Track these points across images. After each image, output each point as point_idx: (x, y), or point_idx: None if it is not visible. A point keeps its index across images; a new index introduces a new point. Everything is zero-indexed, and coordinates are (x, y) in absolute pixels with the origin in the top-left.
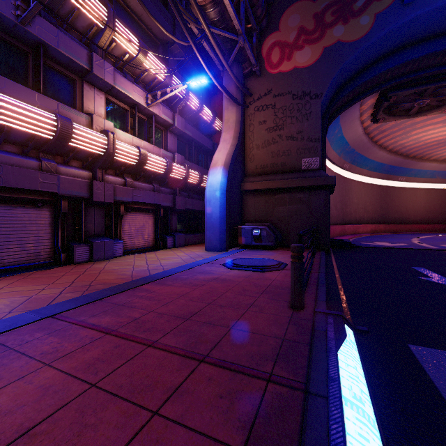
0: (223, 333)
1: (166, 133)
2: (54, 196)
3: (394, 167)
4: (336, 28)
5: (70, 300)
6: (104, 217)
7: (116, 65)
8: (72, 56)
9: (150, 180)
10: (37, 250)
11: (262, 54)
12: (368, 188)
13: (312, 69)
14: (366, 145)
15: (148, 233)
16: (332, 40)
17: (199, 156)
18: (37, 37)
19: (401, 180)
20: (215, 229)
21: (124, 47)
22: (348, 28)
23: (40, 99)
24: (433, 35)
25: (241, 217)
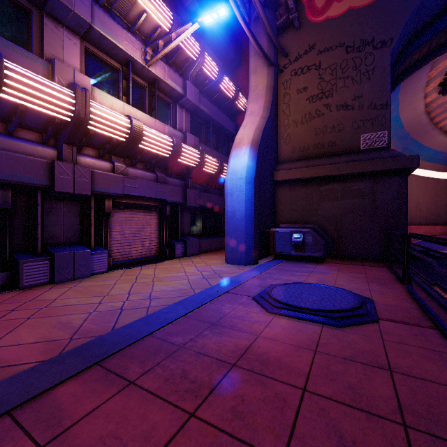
0: None
1: (175, 107)
2: None
3: None
4: None
5: None
6: (81, 217)
7: (100, 2)
8: None
9: (153, 168)
10: None
11: None
12: (421, 182)
13: (376, 6)
14: (425, 127)
15: (150, 238)
16: None
17: (219, 142)
18: None
19: None
20: (239, 233)
21: None
22: None
23: None
24: None
25: (273, 216)
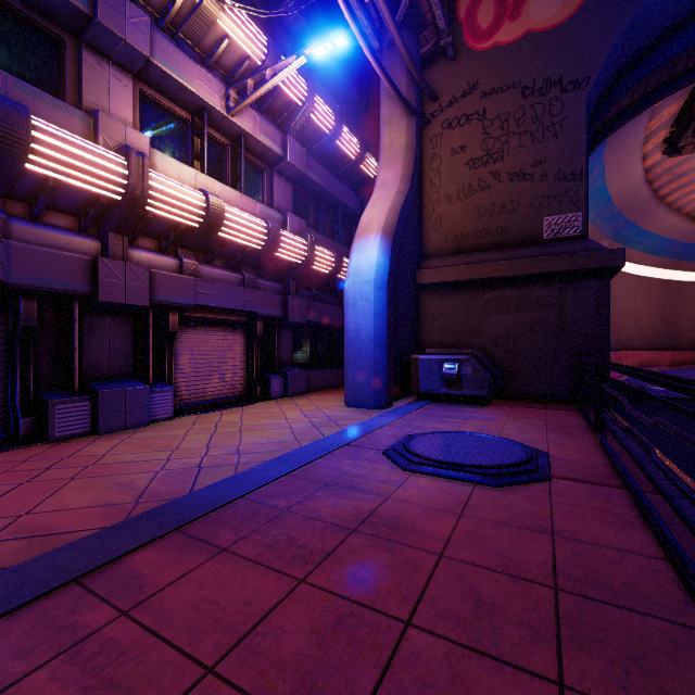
0: None
1: (270, 175)
2: (2, 290)
3: (690, 246)
4: None
5: None
6: (135, 338)
7: (161, 24)
8: None
9: (237, 265)
10: None
11: (457, 14)
12: (642, 285)
13: (566, 30)
14: (645, 203)
15: (233, 370)
16: None
17: (335, 225)
18: None
19: None
20: (365, 362)
21: None
22: None
23: None
24: None
25: (416, 336)
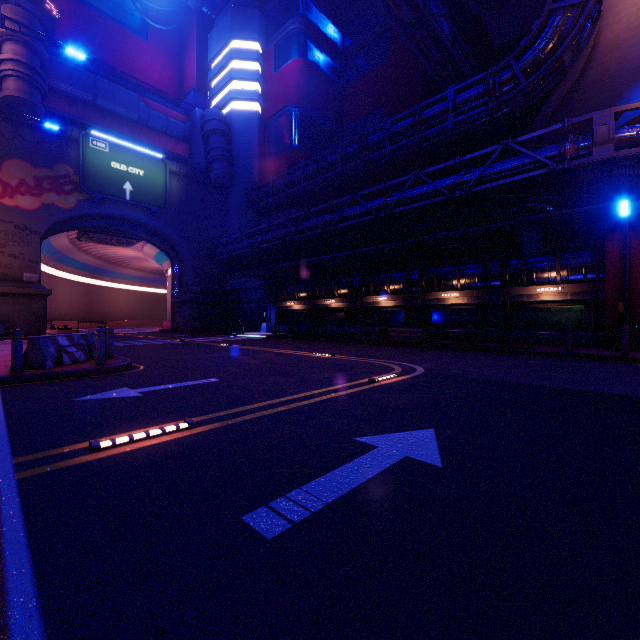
0: None
1: None
2: None
3: (99, 268)
4: (52, 195)
5: None
6: None
7: None
8: None
9: None
10: None
11: None
12: (75, 285)
13: (33, 213)
14: (73, 250)
15: None
16: (49, 200)
17: None
18: None
19: (106, 280)
20: None
21: None
22: (61, 199)
23: None
24: (111, 217)
25: None
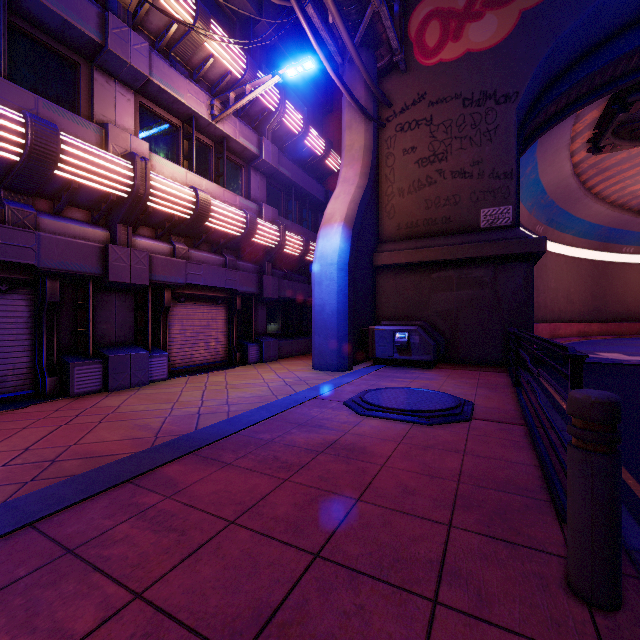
0: None
1: (247, 171)
2: (32, 273)
3: (615, 231)
4: None
5: None
6: (135, 311)
7: (157, 46)
8: (67, 15)
9: (220, 249)
10: None
11: (409, 34)
12: (574, 265)
13: (499, 51)
14: (575, 194)
15: (217, 339)
16: None
17: (303, 212)
18: None
19: (626, 251)
20: (330, 332)
21: (168, 10)
22: None
23: None
24: None
25: (373, 310)
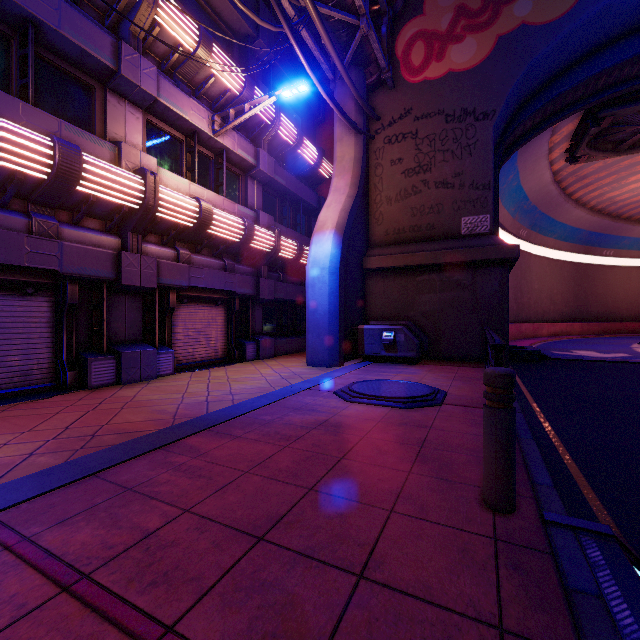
0: (342, 597)
1: (244, 180)
2: (54, 277)
3: (596, 235)
4: (518, 4)
5: (37, 473)
6: (143, 312)
7: (163, 67)
8: (86, 45)
9: (220, 253)
10: (25, 366)
11: (396, 52)
12: (556, 267)
13: (478, 72)
14: (556, 200)
15: (216, 337)
16: (511, 23)
17: (297, 217)
18: (21, 7)
19: (606, 254)
20: (322, 331)
21: (174, 36)
22: (540, 1)
23: (26, 112)
24: None
25: (363, 311)
